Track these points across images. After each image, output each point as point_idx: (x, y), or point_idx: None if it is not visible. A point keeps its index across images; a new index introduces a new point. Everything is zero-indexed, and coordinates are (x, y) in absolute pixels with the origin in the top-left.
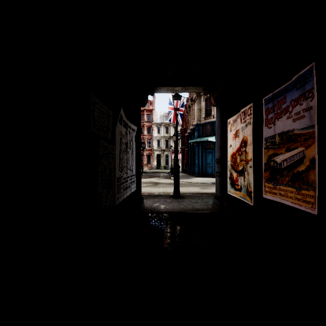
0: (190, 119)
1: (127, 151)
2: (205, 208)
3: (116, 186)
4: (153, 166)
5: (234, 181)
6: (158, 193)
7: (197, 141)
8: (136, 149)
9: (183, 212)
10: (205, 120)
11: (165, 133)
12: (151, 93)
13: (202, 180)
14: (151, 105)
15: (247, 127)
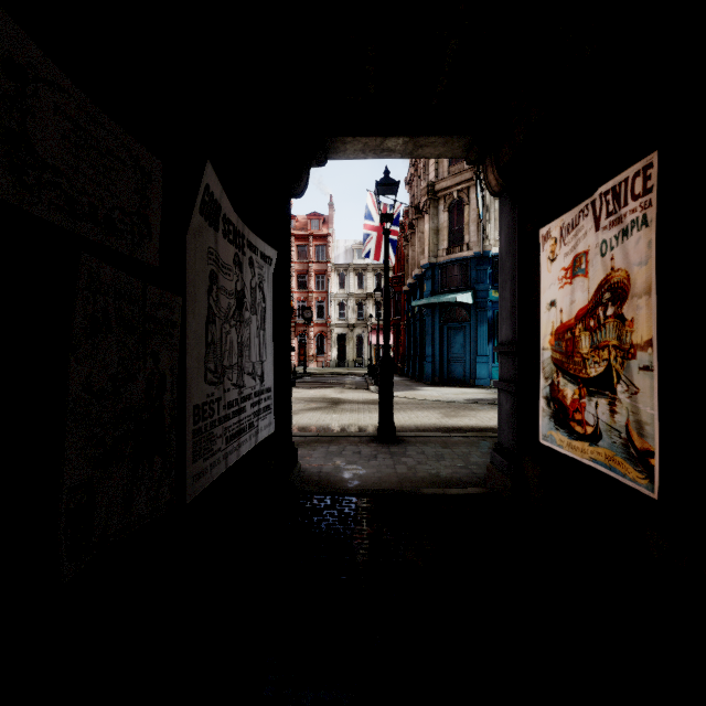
0: (413, 255)
1: (240, 317)
2: (466, 476)
3: (192, 436)
4: (329, 361)
5: (567, 410)
6: (340, 429)
7: (431, 304)
8: (275, 315)
9: (409, 493)
10: (449, 255)
11: (357, 287)
12: (317, 157)
13: (444, 394)
14: (325, 225)
15: (628, 237)
